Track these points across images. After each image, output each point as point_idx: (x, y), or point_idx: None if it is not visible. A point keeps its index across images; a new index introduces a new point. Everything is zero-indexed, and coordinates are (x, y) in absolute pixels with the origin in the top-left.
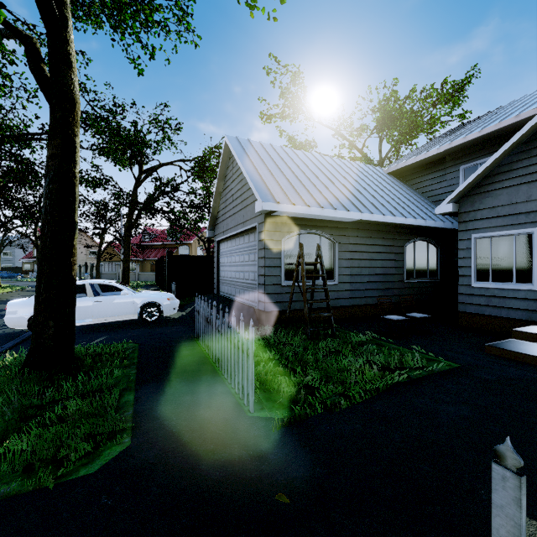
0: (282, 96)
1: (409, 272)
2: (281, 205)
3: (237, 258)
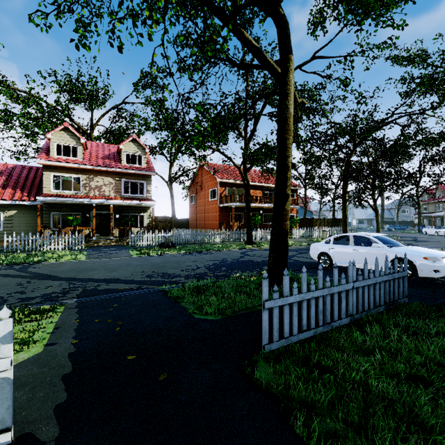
0: None
1: None
2: None
3: None
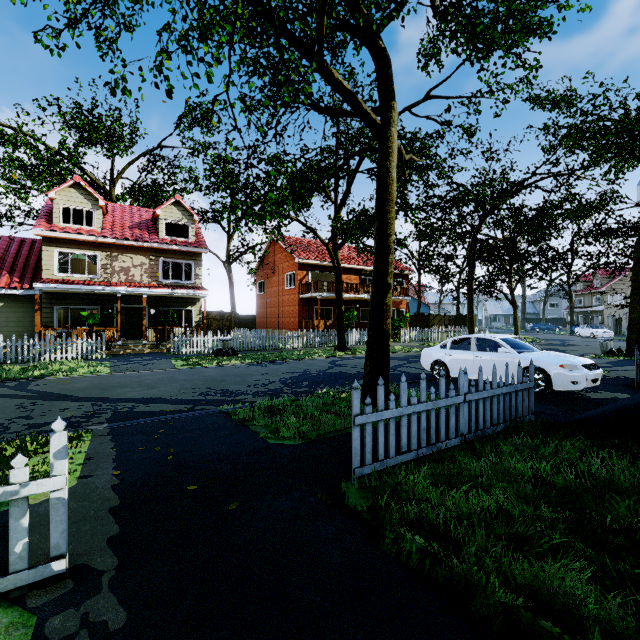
0: None
1: None
2: None
3: None
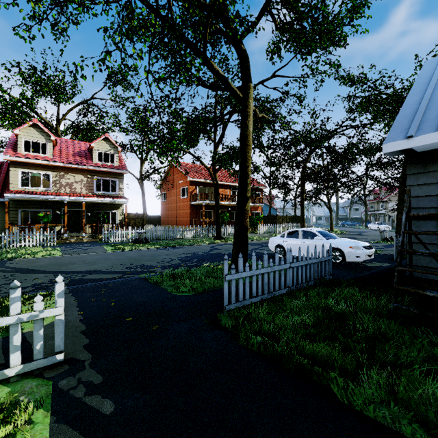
0: None
1: None
2: (414, 139)
3: None
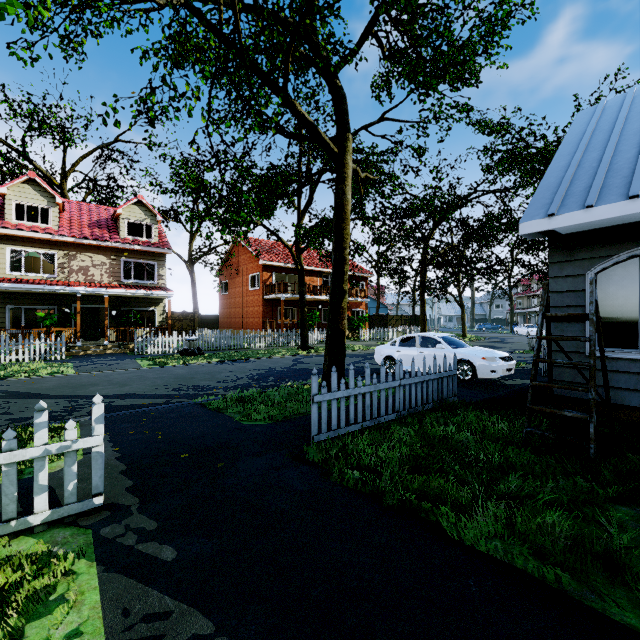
0: None
1: None
2: (557, 218)
3: None
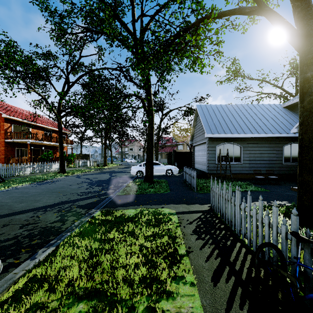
0: (227, 72)
1: (286, 159)
2: (214, 135)
3: (200, 153)
